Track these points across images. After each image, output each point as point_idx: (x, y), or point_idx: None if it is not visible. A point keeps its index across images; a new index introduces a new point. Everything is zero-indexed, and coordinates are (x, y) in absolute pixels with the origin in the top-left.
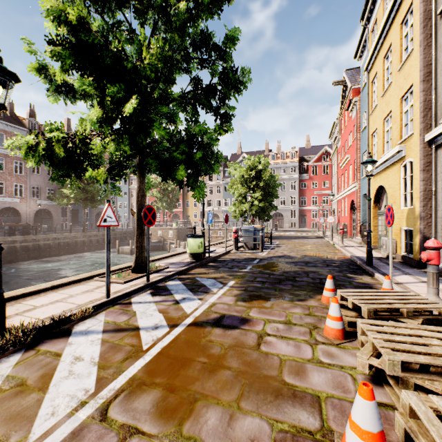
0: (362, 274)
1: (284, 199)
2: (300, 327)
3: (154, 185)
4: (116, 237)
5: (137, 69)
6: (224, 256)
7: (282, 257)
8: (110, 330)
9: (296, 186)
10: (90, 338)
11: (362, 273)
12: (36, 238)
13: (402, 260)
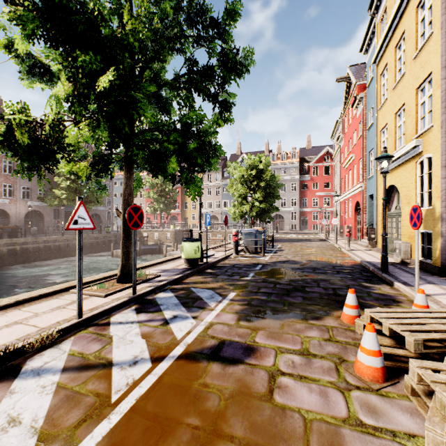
0: (379, 283)
1: (284, 201)
2: (321, 359)
3: (151, 186)
4: (111, 240)
5: (117, 37)
6: (223, 261)
7: (287, 262)
8: (73, 367)
9: (297, 187)
10: (42, 381)
11: (378, 281)
12: (24, 241)
13: (419, 266)
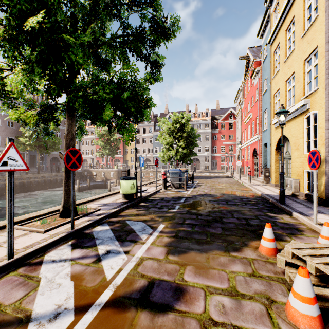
0: (280, 213)
1: (200, 148)
2: (251, 301)
3: (99, 136)
4: None
5: None
6: (154, 195)
7: (205, 195)
8: None
9: (209, 138)
10: None
11: (279, 211)
12: None
13: (306, 198)
